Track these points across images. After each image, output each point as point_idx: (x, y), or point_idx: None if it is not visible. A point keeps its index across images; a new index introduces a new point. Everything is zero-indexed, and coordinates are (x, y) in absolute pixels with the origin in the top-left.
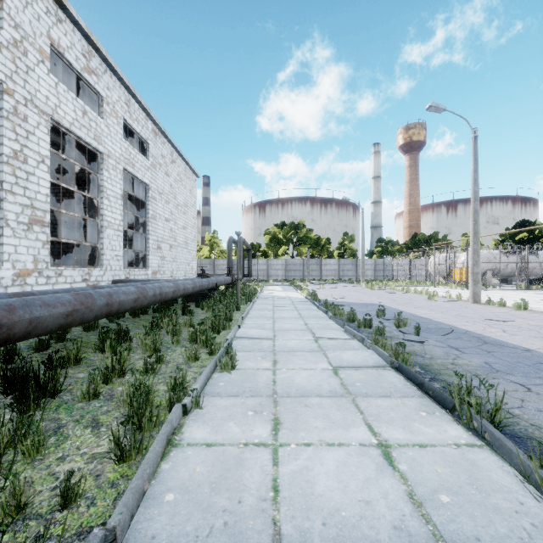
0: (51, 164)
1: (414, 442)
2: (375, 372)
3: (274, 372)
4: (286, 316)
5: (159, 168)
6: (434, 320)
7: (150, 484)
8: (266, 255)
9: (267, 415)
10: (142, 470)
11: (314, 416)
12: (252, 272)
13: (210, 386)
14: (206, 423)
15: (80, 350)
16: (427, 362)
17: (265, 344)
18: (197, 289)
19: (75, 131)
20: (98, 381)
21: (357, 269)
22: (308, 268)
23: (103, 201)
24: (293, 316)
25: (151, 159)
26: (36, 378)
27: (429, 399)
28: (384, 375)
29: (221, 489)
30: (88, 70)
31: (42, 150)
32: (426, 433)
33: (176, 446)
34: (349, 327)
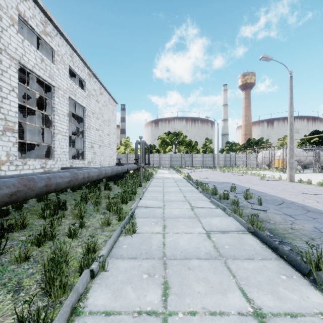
0: (25, 95)
1: (284, 310)
2: (237, 236)
3: (164, 236)
4: (171, 191)
5: (92, 97)
6: (268, 193)
7: None
8: (159, 152)
9: (158, 278)
10: None
11: (196, 279)
12: (150, 162)
13: (116, 248)
14: (108, 287)
15: (25, 218)
16: (273, 227)
17: (157, 212)
18: (114, 173)
19: (35, 71)
20: (29, 247)
21: (214, 160)
22: (184, 159)
23: (55, 117)
24: (176, 190)
25: (87, 91)
26: None
27: (284, 261)
28: (244, 238)
29: None
30: (45, 33)
31: (13, 83)
32: (292, 300)
33: (78, 315)
34: (214, 199)
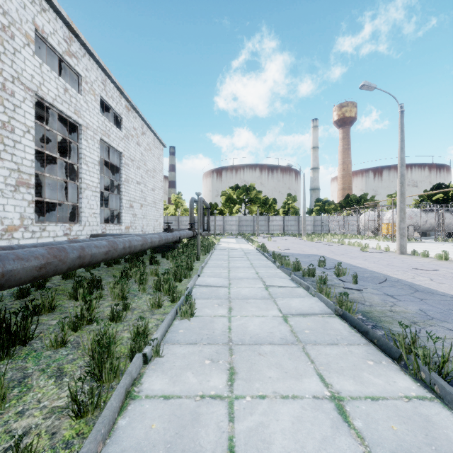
0: (39, 135)
1: (366, 394)
2: (321, 320)
3: (229, 319)
4: (239, 266)
5: (131, 139)
6: (369, 269)
7: (105, 443)
8: (223, 213)
9: (223, 364)
10: (96, 431)
11: (267, 365)
12: (210, 227)
13: (171, 333)
14: (165, 373)
15: (54, 299)
16: (367, 309)
17: (221, 292)
18: (163, 242)
19: (57, 105)
20: (66, 330)
21: (299, 224)
22: (258, 224)
23: (82, 166)
24: (245, 265)
25: (124, 131)
26: (8, 328)
27: (374, 347)
28: (330, 322)
29: (176, 451)
30: (69, 54)
31: (28, 122)
32: (376, 385)
33: (134, 399)
34: (296, 276)
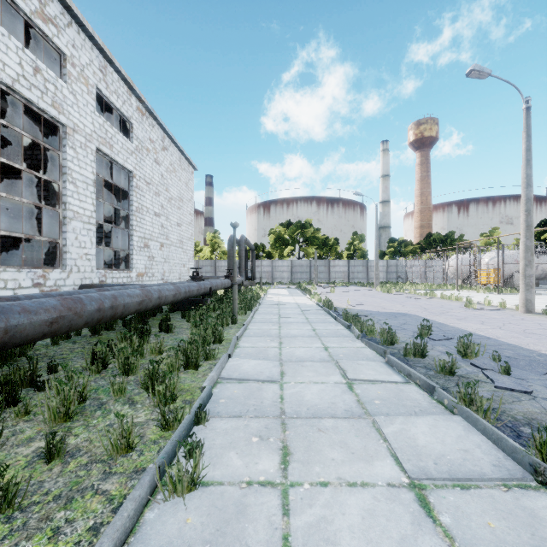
0: (21, 149)
1: None
2: (513, 503)
3: (285, 501)
4: (296, 334)
5: (146, 154)
6: (502, 341)
7: None
8: (271, 256)
9: None
10: None
11: None
12: (256, 274)
13: None
14: None
15: None
16: None
17: (266, 396)
18: (181, 296)
19: (20, 90)
20: None
21: (368, 271)
22: (316, 270)
23: (66, 186)
24: (305, 332)
25: (136, 141)
26: None
27: None
28: (543, 516)
29: None
30: (43, 17)
31: None
32: None
33: None
34: (396, 359)
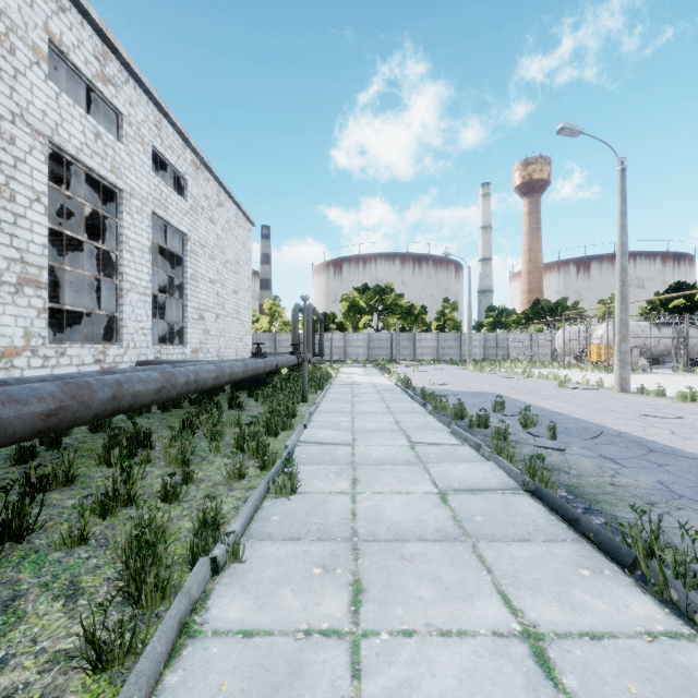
0: (58, 207)
1: (580, 629)
2: (501, 499)
3: (353, 498)
4: (369, 411)
5: (201, 212)
6: (573, 416)
7: None
8: (343, 328)
9: (343, 574)
10: None
11: (415, 576)
12: (325, 350)
13: (258, 522)
14: (247, 590)
15: (73, 465)
16: (574, 482)
17: (340, 453)
18: (249, 374)
19: (84, 159)
20: (88, 517)
21: (462, 346)
22: (398, 345)
23: (123, 255)
24: (379, 410)
25: (190, 200)
26: None
27: (590, 545)
28: (516, 503)
29: None
30: (103, 79)
31: (37, 184)
32: (596, 611)
33: (193, 636)
34: (458, 428)
